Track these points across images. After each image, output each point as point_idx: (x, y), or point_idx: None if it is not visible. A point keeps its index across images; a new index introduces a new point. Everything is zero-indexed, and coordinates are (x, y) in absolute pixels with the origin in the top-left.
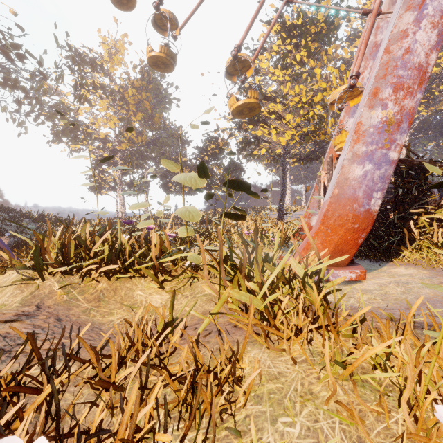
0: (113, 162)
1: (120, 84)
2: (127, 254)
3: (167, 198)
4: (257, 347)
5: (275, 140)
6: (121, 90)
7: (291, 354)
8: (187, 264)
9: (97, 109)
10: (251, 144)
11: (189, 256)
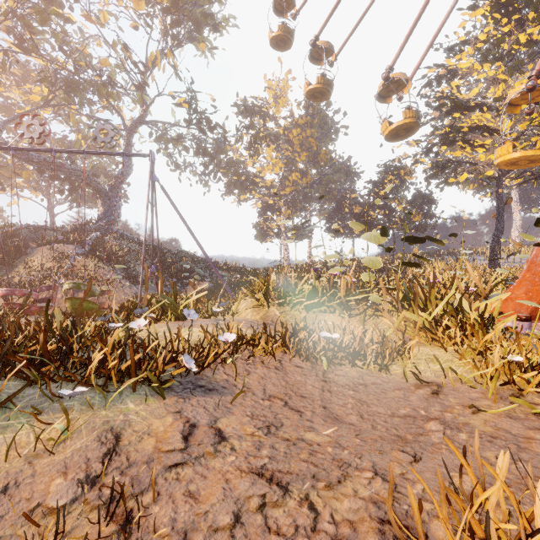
0: (277, 208)
1: (285, 126)
2: (319, 293)
3: (351, 250)
4: (422, 347)
5: (482, 160)
6: (286, 132)
7: (439, 339)
8: (368, 303)
9: (263, 156)
10: (445, 169)
11: (370, 297)
